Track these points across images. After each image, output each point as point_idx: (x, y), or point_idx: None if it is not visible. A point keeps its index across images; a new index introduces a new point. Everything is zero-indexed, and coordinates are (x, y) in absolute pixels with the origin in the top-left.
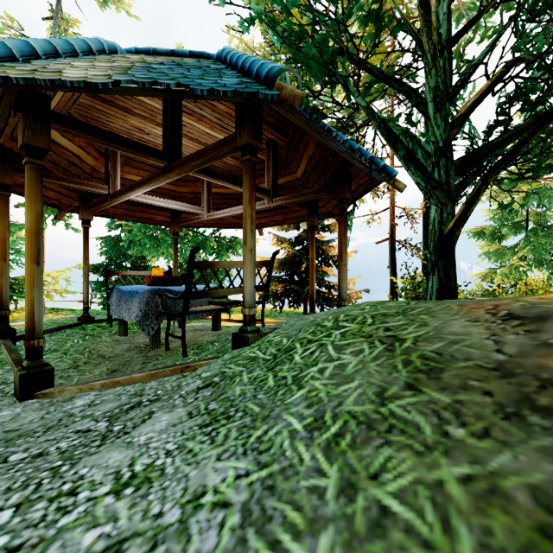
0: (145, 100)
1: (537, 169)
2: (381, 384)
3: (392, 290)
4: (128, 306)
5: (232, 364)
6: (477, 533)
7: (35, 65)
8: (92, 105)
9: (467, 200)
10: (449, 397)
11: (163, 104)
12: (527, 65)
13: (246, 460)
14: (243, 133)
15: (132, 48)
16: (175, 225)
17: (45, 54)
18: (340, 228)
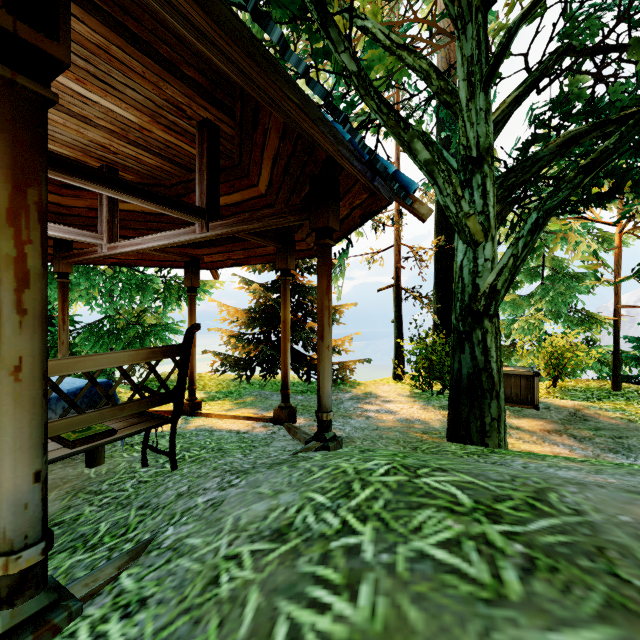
0: None
1: (586, 203)
2: None
3: (398, 352)
4: None
5: None
6: None
7: None
8: None
9: (515, 241)
10: None
11: None
12: (583, 53)
13: None
14: None
15: None
16: (61, 261)
17: None
18: (320, 281)
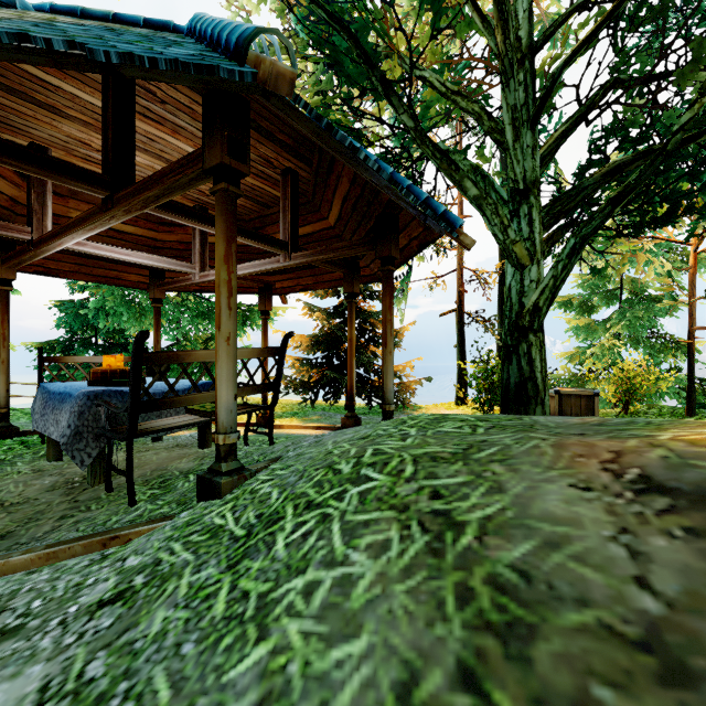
0: (80, 94)
1: (640, 225)
2: (410, 655)
3: (460, 377)
4: (55, 416)
5: (180, 541)
6: None
7: None
8: None
9: (556, 264)
10: None
11: (103, 100)
12: (629, 87)
13: None
14: (214, 146)
15: (45, 4)
16: (156, 289)
17: None
18: (384, 299)
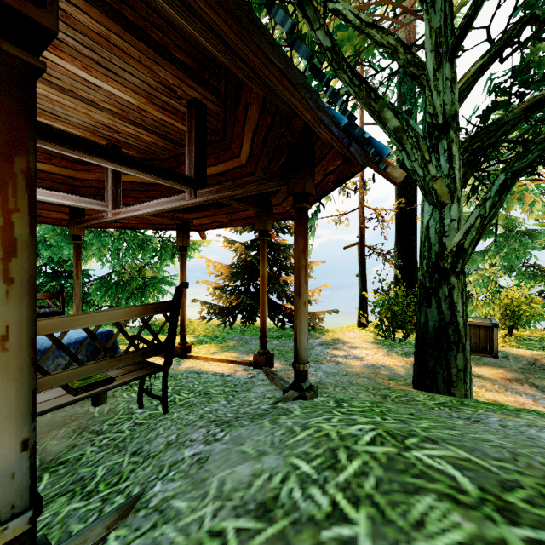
0: None
1: None
2: None
3: (362, 302)
4: None
5: None
6: None
7: None
8: None
9: (482, 201)
10: None
11: None
12: None
13: None
14: None
15: None
16: (75, 226)
17: None
18: (297, 242)
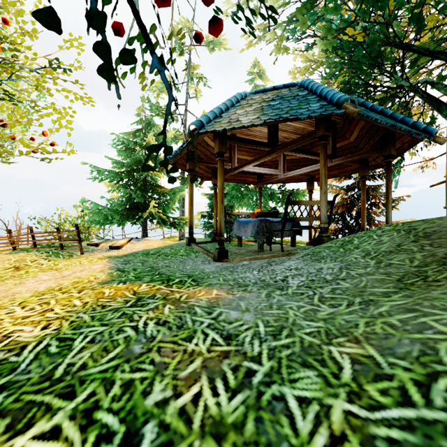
0: None
1: None
2: (399, 242)
3: None
4: (245, 229)
5: (317, 249)
6: (421, 261)
7: (226, 118)
8: None
9: None
10: (430, 241)
11: None
12: None
13: (337, 263)
14: (320, 129)
15: (253, 91)
16: (260, 183)
17: (225, 110)
18: (386, 176)
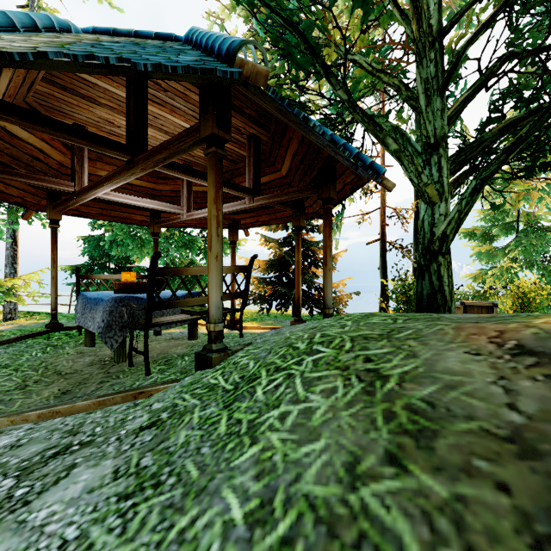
0: (109, 88)
1: (532, 169)
2: (354, 448)
3: (383, 292)
4: (92, 315)
5: (188, 393)
6: None
7: None
8: (51, 93)
9: (460, 201)
10: (446, 488)
11: (126, 92)
12: (522, 58)
13: None
14: (207, 122)
15: (89, 28)
16: (155, 226)
17: None
18: (325, 230)
